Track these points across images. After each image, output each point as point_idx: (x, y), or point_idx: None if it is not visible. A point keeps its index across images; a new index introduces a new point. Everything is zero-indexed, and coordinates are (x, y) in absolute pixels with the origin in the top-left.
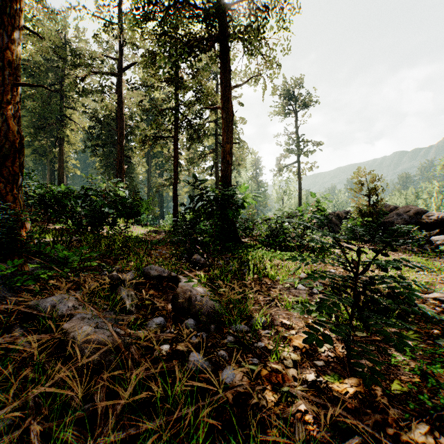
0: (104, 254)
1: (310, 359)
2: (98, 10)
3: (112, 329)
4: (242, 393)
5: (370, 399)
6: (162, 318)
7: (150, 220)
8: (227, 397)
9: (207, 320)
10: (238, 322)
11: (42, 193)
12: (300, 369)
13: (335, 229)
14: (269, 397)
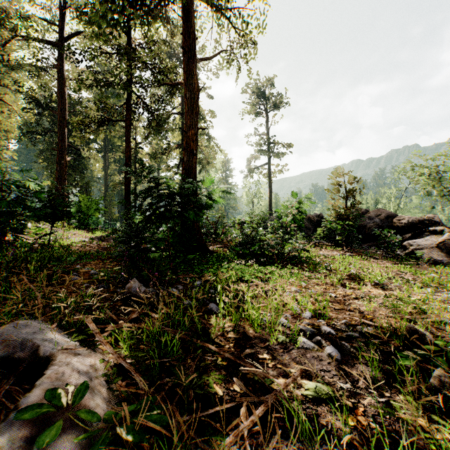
0: None
1: None
2: None
3: None
4: None
5: None
6: None
7: (108, 223)
8: None
9: None
10: None
11: None
12: None
13: (307, 233)
14: None
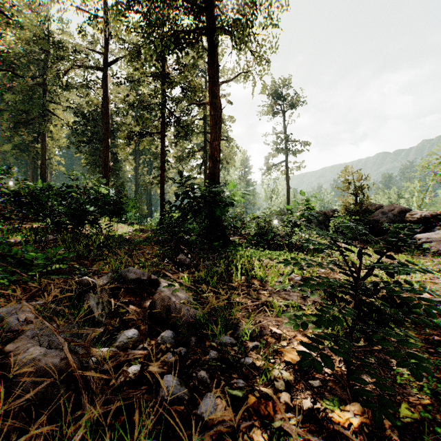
0: (81, 254)
1: (304, 378)
2: (83, 1)
3: (67, 350)
4: (224, 434)
5: (378, 433)
6: (135, 330)
7: (138, 218)
8: (204, 440)
9: (186, 333)
10: (223, 333)
11: (17, 190)
12: (294, 392)
13: (322, 227)
14: (257, 437)
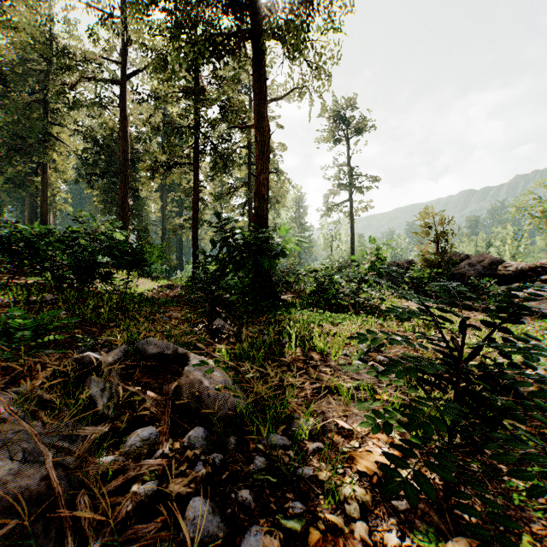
0: (88, 319)
1: (386, 497)
2: None
3: (50, 465)
4: None
5: None
6: (153, 428)
7: (166, 271)
8: None
9: (222, 434)
10: (273, 430)
11: (7, 235)
12: (373, 521)
13: (395, 282)
14: None
